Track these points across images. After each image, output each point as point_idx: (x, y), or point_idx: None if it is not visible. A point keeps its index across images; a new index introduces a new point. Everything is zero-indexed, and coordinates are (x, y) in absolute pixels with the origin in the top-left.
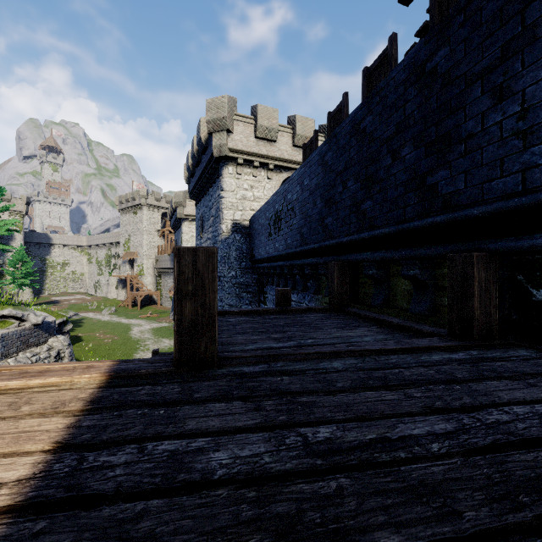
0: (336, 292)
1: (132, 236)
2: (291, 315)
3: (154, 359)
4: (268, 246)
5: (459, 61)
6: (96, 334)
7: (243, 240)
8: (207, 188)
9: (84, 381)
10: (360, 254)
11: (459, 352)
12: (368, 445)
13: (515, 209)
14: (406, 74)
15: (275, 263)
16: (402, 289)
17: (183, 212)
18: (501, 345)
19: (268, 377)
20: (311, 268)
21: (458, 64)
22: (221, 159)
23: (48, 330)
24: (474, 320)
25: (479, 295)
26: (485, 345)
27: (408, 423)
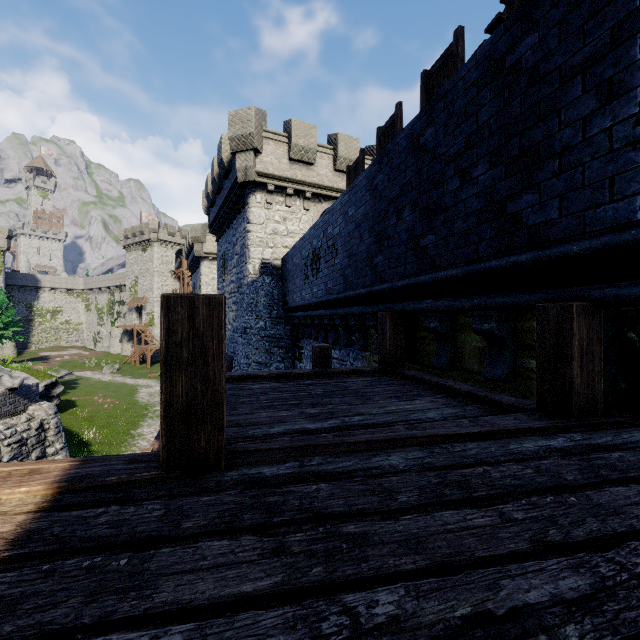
0: (389, 349)
1: (140, 278)
2: (332, 379)
3: (134, 456)
4: (305, 290)
5: (551, 51)
6: (93, 398)
7: (274, 284)
8: (231, 220)
9: (17, 498)
10: (419, 302)
11: (557, 436)
12: (461, 632)
13: (631, 244)
14: (480, 71)
15: (313, 312)
16: (472, 346)
17: (202, 249)
18: (609, 425)
19: (299, 485)
20: (356, 319)
21: (550, 55)
22: (247, 185)
23: (28, 396)
24: (574, 391)
25: (580, 358)
26: (588, 425)
27: (517, 576)
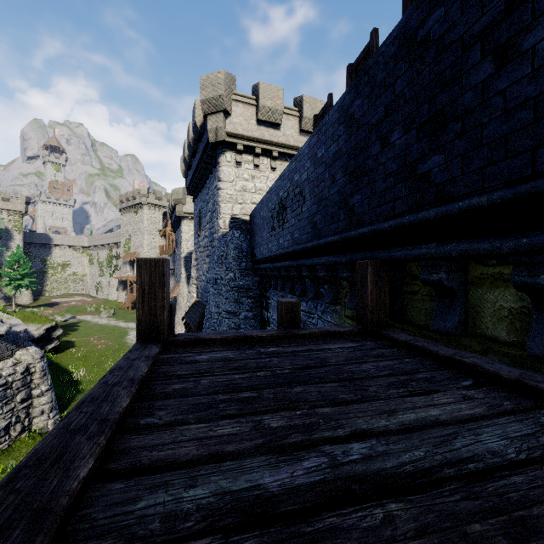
0: (370, 306)
1: (133, 236)
2: (303, 345)
3: None
4: (271, 242)
5: None
6: (90, 339)
7: (243, 238)
8: (204, 180)
9: None
10: (413, 247)
11: None
12: None
13: None
14: None
15: (279, 263)
16: (497, 306)
17: (182, 209)
18: None
19: None
20: (326, 270)
21: None
22: (218, 145)
23: (16, 341)
24: None
25: None
26: None
27: None
